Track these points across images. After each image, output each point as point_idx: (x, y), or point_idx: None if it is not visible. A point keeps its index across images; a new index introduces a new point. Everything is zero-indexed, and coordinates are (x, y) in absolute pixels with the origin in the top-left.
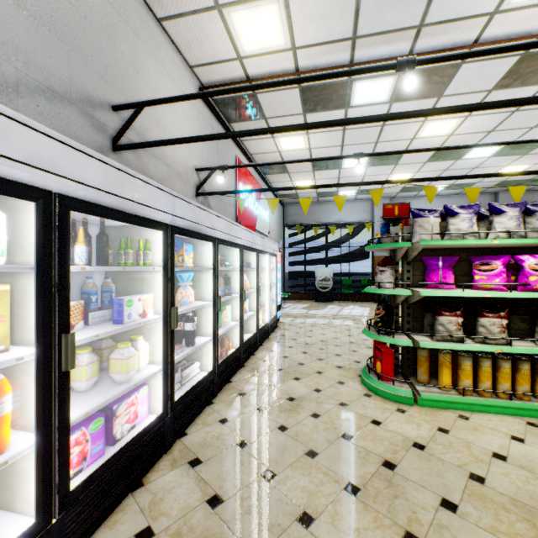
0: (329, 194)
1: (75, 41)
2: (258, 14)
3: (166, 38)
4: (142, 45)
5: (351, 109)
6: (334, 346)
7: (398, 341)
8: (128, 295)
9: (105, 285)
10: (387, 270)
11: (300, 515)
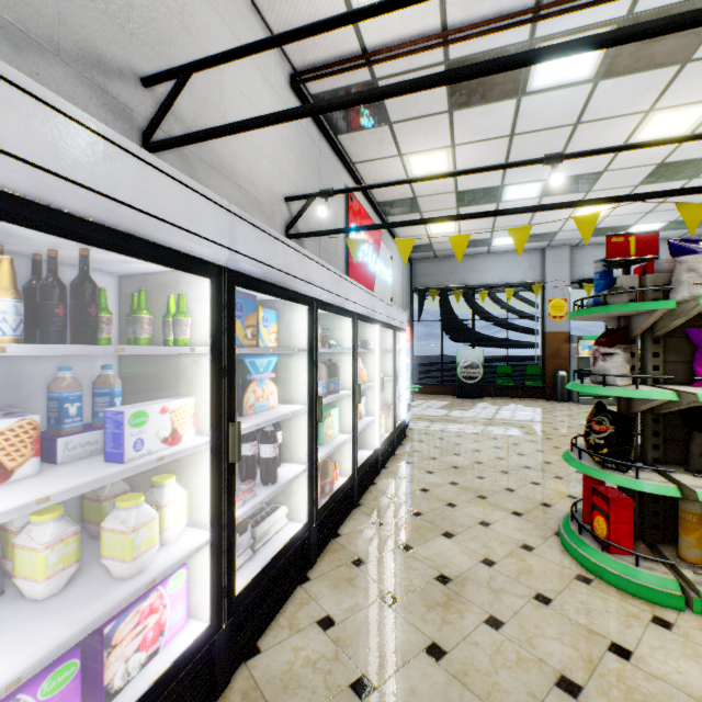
0: (477, 243)
1: None
2: None
3: None
4: None
5: (527, 98)
6: (499, 473)
7: (649, 486)
8: (154, 398)
9: (100, 381)
10: (616, 352)
11: None
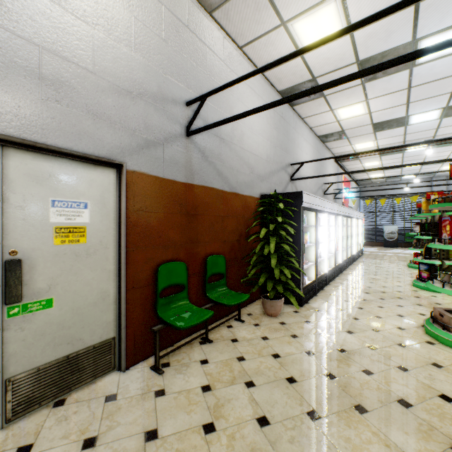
0: (394, 178)
1: (320, 173)
2: (365, 144)
3: (329, 151)
4: (326, 161)
5: (406, 153)
6: (396, 260)
7: (420, 250)
8: None
9: None
10: (417, 226)
11: (385, 274)
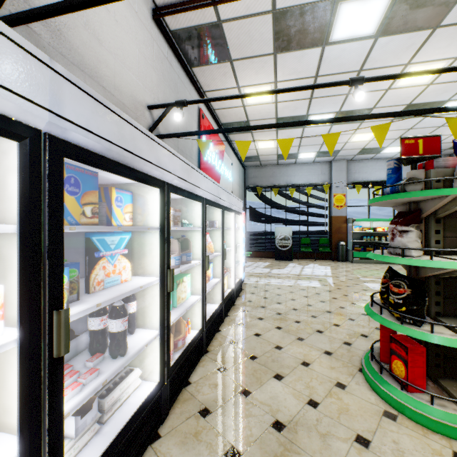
0: (289, 156)
1: None
2: None
3: None
4: None
5: (329, 47)
6: (310, 318)
7: (443, 339)
8: None
9: None
10: (411, 230)
11: None
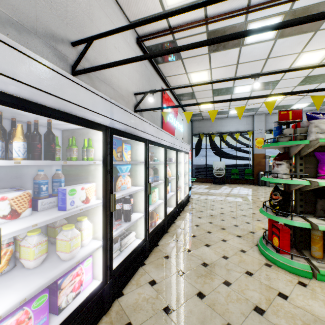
0: (222, 113)
1: None
2: None
3: None
4: (95, 2)
5: (244, 47)
6: (231, 218)
7: (297, 223)
8: (78, 183)
9: (55, 176)
10: (283, 163)
11: None
